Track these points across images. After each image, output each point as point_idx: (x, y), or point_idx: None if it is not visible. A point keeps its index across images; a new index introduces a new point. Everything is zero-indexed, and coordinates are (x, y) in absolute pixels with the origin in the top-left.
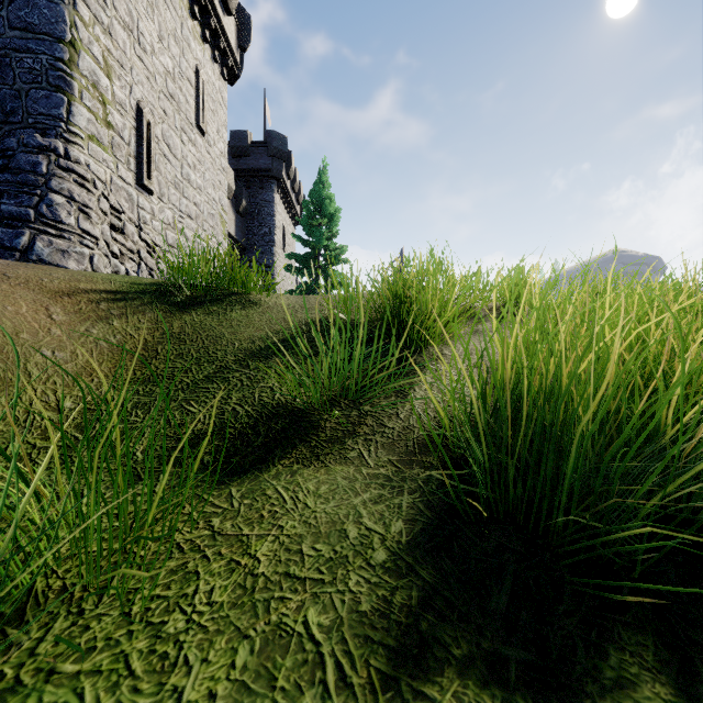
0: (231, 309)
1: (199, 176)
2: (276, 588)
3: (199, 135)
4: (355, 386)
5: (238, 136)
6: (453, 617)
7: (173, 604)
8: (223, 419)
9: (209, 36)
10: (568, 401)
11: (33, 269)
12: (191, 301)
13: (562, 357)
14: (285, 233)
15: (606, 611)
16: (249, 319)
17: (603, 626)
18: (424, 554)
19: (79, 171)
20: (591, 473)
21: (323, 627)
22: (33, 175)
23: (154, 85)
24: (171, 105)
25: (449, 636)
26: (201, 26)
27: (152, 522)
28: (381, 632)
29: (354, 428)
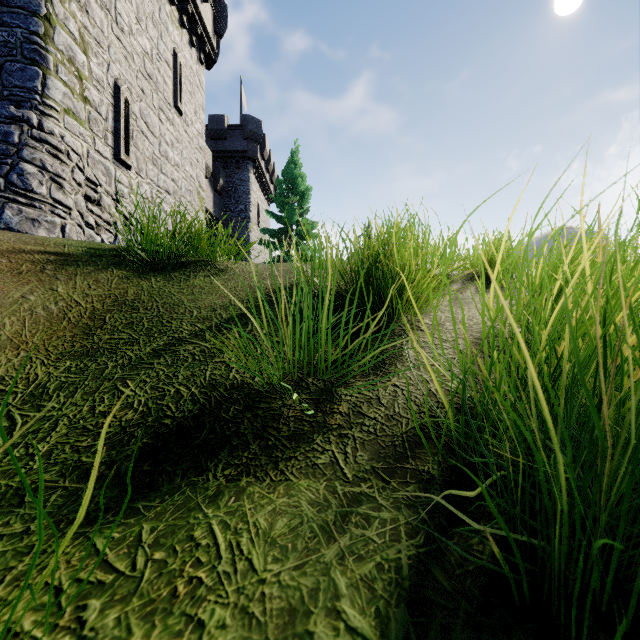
0: (194, 275)
1: (177, 153)
2: None
3: (177, 115)
4: (326, 361)
5: (216, 120)
6: None
7: None
8: (161, 404)
9: (186, 22)
10: None
11: None
12: (152, 267)
13: None
14: (259, 210)
15: None
16: (213, 285)
17: None
18: None
19: (52, 142)
20: None
21: None
22: (4, 144)
23: (132, 64)
24: (149, 85)
25: None
26: (179, 12)
27: None
28: None
29: (325, 419)
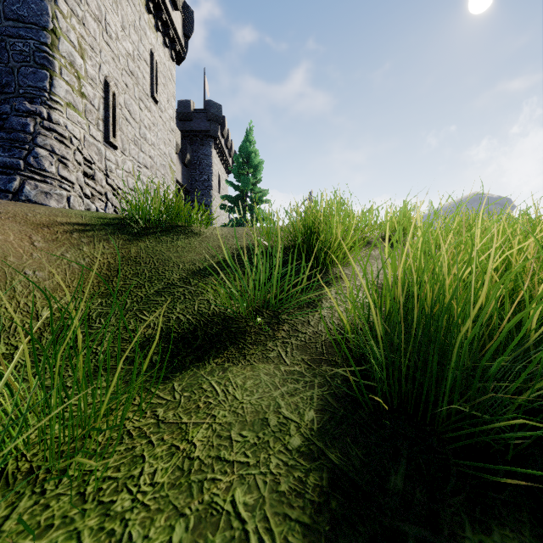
0: (177, 238)
1: (153, 135)
2: (208, 470)
3: (153, 103)
4: (274, 299)
5: (184, 105)
6: (358, 496)
7: (121, 485)
8: (169, 325)
9: (161, 27)
10: (450, 312)
11: (20, 206)
12: (145, 232)
13: (445, 276)
14: (220, 180)
15: (487, 489)
16: (191, 245)
17: (485, 504)
18: (332, 439)
19: (59, 131)
20: (469, 372)
21: (248, 506)
22: (23, 133)
23: (118, 64)
24: (132, 80)
25: (355, 514)
26: (155, 19)
27: (106, 412)
28: (297, 510)
29: (274, 333)
